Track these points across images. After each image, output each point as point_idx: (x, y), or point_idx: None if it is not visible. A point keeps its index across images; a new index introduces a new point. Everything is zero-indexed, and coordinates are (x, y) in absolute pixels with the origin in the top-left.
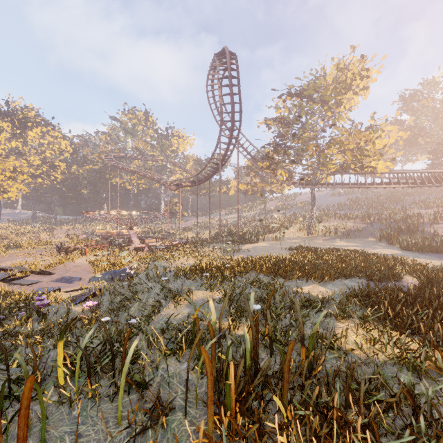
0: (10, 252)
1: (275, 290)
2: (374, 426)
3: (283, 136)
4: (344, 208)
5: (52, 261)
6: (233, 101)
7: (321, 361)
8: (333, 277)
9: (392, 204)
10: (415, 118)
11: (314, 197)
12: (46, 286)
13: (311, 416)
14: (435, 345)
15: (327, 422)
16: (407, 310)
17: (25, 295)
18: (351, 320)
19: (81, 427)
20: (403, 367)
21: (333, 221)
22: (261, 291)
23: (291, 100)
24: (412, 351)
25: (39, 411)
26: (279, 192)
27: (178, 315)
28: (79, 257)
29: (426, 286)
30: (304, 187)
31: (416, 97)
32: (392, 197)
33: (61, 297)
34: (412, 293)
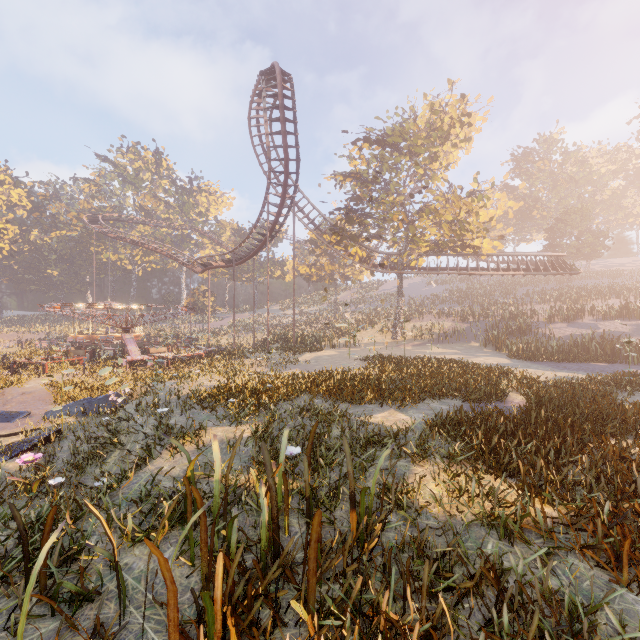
0: None
1: (335, 421)
2: (434, 635)
3: (359, 198)
4: (442, 301)
5: None
6: (286, 143)
7: (377, 531)
8: (418, 398)
9: (502, 297)
10: (530, 185)
11: (401, 286)
12: None
13: (348, 626)
14: (536, 491)
15: (371, 634)
16: (505, 443)
17: None
18: (433, 461)
19: None
20: (493, 528)
21: (427, 319)
22: (313, 423)
23: (369, 148)
24: (506, 503)
25: None
26: (356, 278)
27: (175, 470)
28: (32, 378)
29: (534, 407)
30: (388, 271)
31: (530, 158)
32: (501, 288)
33: None
34: (515, 418)
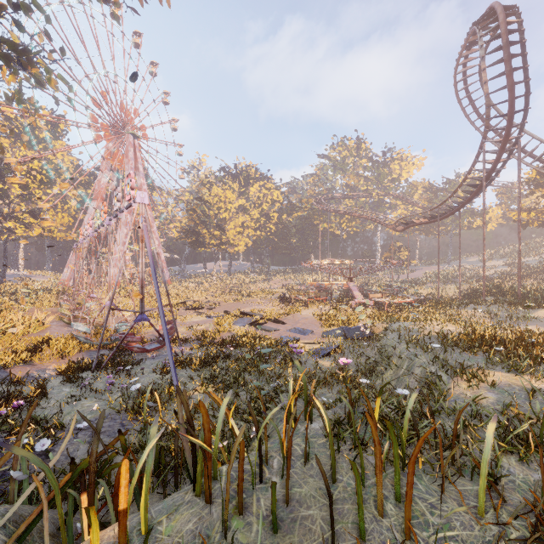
0: (244, 300)
1: None
2: None
3: None
4: None
5: (282, 311)
6: (512, 81)
7: None
8: None
9: None
10: None
11: None
12: (284, 335)
13: None
14: None
15: None
16: None
17: (274, 340)
18: None
19: (428, 497)
20: None
21: None
22: None
23: None
24: None
25: (369, 460)
26: None
27: (481, 400)
28: (302, 308)
29: None
30: None
31: None
32: None
33: (304, 348)
34: None
